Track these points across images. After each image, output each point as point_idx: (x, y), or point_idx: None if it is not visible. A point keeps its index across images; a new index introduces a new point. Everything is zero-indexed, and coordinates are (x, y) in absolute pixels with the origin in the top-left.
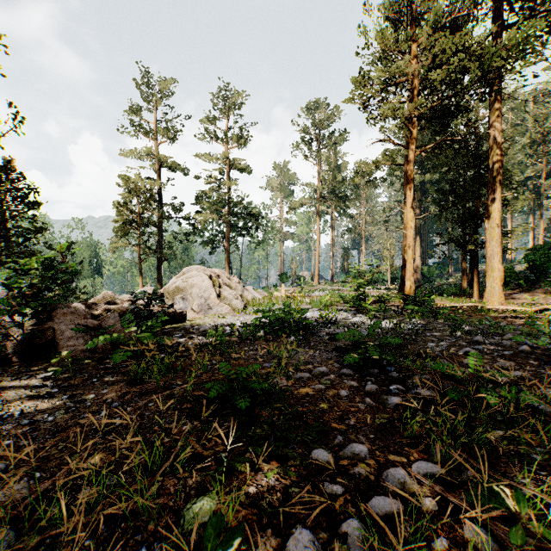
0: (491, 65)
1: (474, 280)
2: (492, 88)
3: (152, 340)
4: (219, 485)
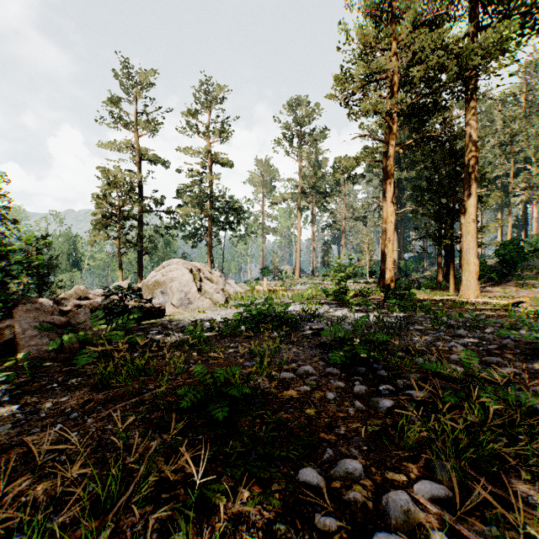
0: (468, 63)
1: (450, 273)
2: (468, 87)
3: (123, 339)
4: (185, 532)
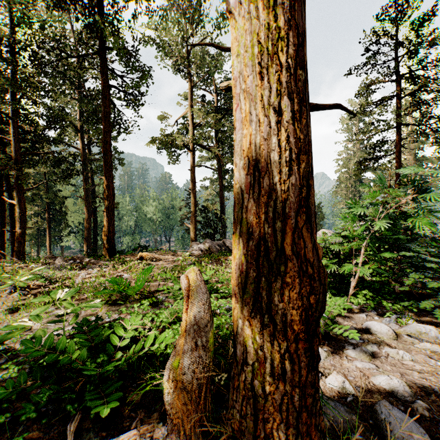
0: None
1: None
2: None
3: None
4: None
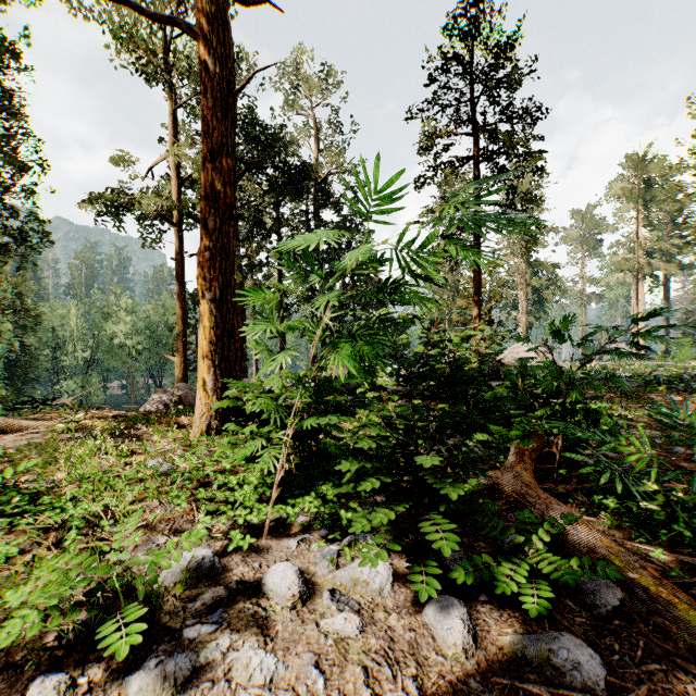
0: None
1: None
2: None
3: None
4: None
